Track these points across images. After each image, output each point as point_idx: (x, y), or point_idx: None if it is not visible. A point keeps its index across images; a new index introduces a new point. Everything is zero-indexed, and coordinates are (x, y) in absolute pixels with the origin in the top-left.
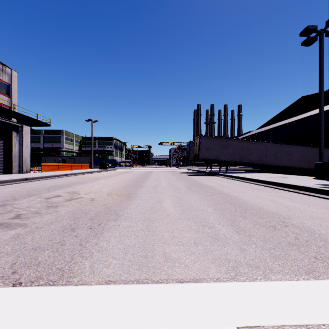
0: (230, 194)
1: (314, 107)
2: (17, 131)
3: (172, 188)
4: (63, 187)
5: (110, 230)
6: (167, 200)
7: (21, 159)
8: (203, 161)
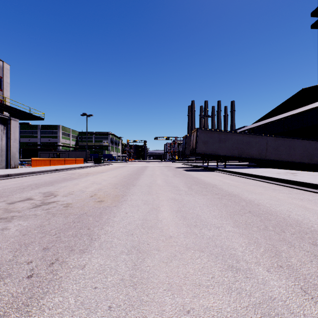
0: (242, 196)
1: (315, 100)
2: (4, 124)
3: (169, 187)
4: (43, 185)
5: (63, 282)
6: (165, 207)
7: (8, 154)
8: (200, 156)
